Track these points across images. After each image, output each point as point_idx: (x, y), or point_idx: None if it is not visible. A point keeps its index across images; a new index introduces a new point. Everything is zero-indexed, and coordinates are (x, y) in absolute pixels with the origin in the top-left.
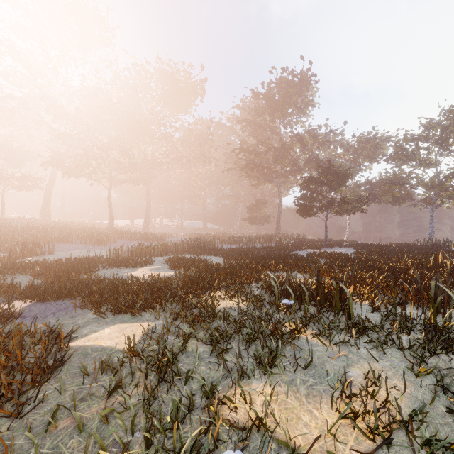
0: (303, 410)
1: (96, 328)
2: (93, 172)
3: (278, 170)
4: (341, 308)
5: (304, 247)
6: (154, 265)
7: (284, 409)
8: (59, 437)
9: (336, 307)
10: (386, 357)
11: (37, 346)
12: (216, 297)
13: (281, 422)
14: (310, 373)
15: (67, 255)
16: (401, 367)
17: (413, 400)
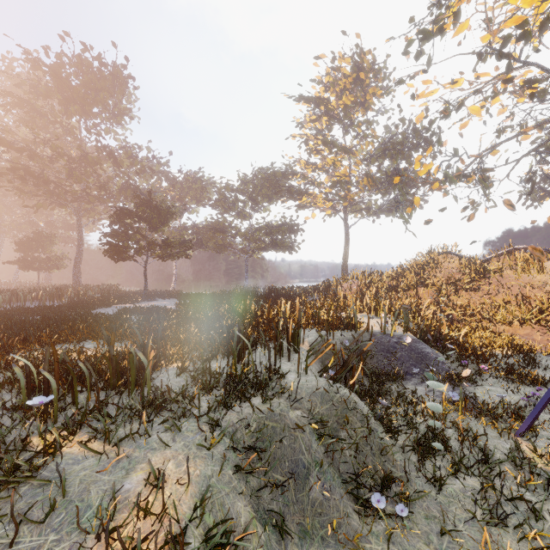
0: None
1: None
2: None
3: (76, 190)
4: (140, 383)
5: (114, 303)
6: None
7: None
8: None
9: (131, 384)
10: (182, 434)
11: None
12: None
13: None
14: (54, 524)
15: None
16: (196, 441)
17: (202, 481)
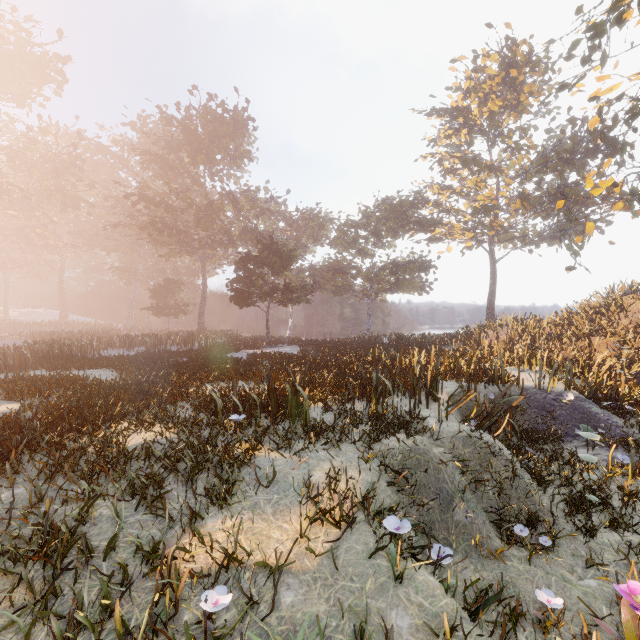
0: (273, 528)
1: None
2: None
3: (202, 238)
4: (296, 415)
5: (241, 348)
6: None
7: (253, 535)
8: None
9: (292, 414)
10: (342, 453)
11: None
12: (121, 431)
13: (251, 549)
14: (273, 490)
15: None
16: (355, 458)
17: (366, 484)
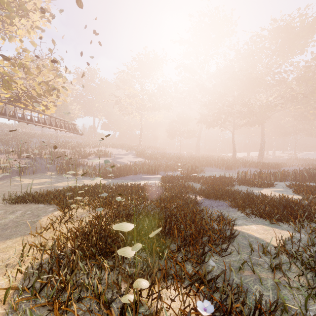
0: None
1: (246, 223)
2: (223, 122)
3: None
4: None
5: None
6: (276, 188)
7: None
8: (246, 279)
9: None
10: None
11: (215, 222)
12: None
13: None
14: None
15: (211, 174)
16: None
17: None
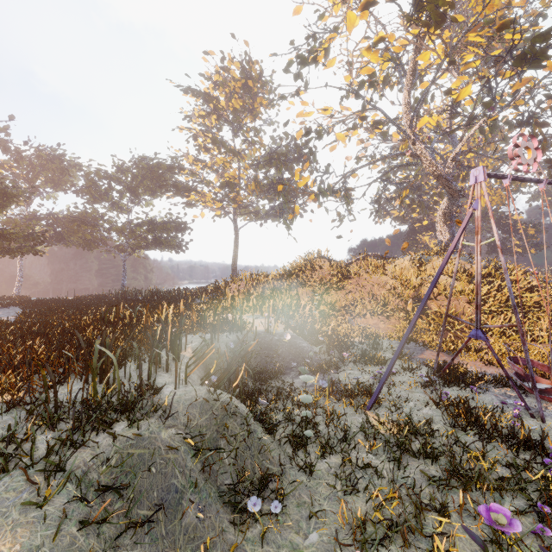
0: None
1: None
2: None
3: None
4: None
5: None
6: None
7: None
8: None
9: None
10: None
11: None
12: None
13: None
14: None
15: None
16: (20, 503)
17: None
